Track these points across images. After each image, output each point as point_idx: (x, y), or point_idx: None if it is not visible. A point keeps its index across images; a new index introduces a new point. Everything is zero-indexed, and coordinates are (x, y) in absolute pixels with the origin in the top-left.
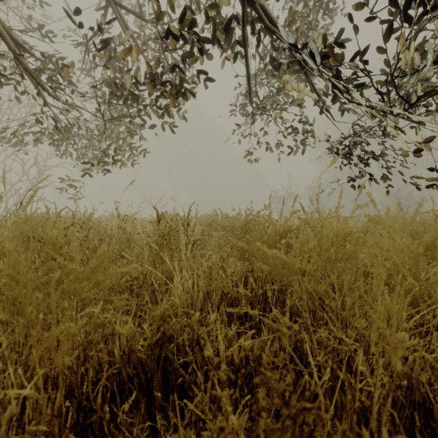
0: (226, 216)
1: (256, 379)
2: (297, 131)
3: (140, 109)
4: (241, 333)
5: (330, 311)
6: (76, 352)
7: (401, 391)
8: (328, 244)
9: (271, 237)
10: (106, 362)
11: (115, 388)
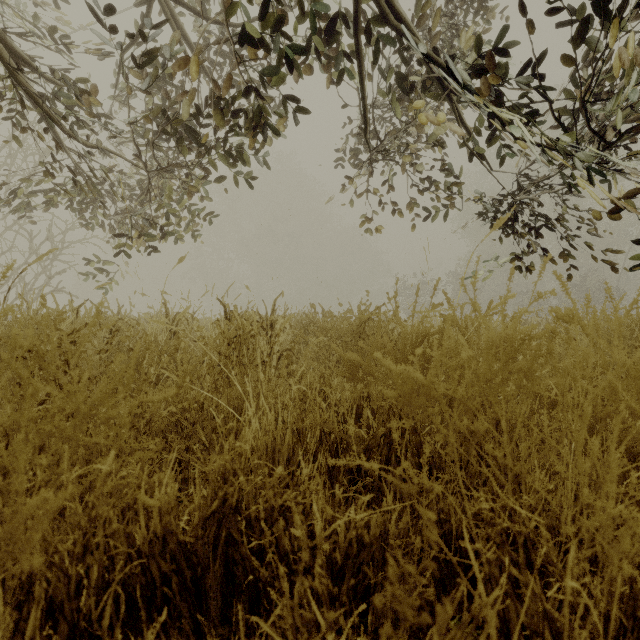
0: (329, 314)
1: (375, 601)
2: (436, 187)
3: (201, 154)
4: (351, 497)
5: (493, 462)
6: (70, 538)
7: (621, 604)
8: (491, 356)
9: (397, 345)
10: (124, 553)
11: (138, 596)
